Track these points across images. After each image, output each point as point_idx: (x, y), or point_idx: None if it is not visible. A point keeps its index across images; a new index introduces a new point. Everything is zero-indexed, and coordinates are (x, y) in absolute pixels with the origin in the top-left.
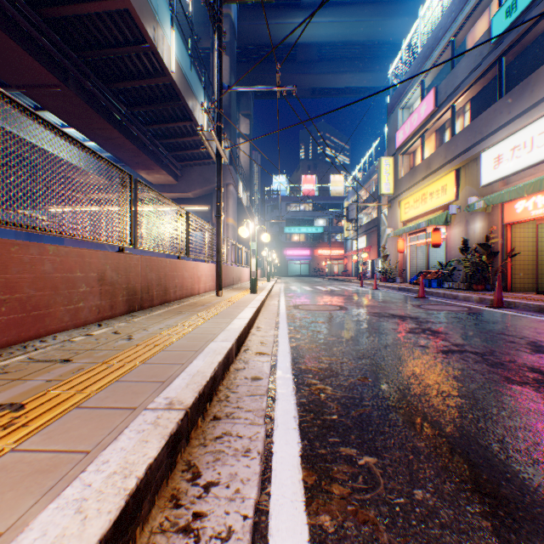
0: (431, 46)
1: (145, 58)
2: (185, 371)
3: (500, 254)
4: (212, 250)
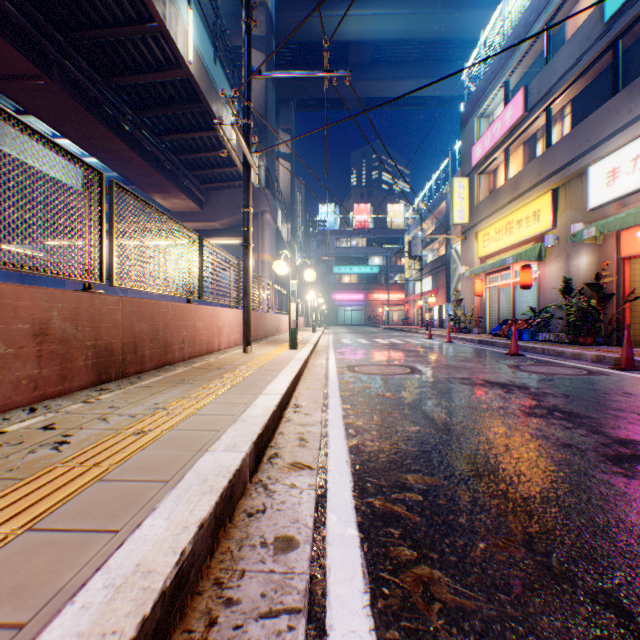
0: (519, 35)
1: (154, 43)
2: (107, 565)
3: (615, 297)
4: (238, 291)
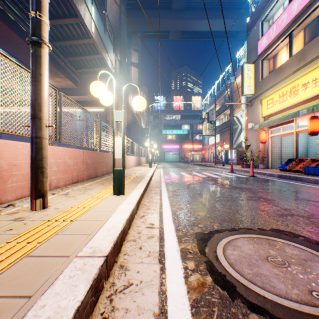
0: None
1: None
2: None
3: None
4: (56, 125)
